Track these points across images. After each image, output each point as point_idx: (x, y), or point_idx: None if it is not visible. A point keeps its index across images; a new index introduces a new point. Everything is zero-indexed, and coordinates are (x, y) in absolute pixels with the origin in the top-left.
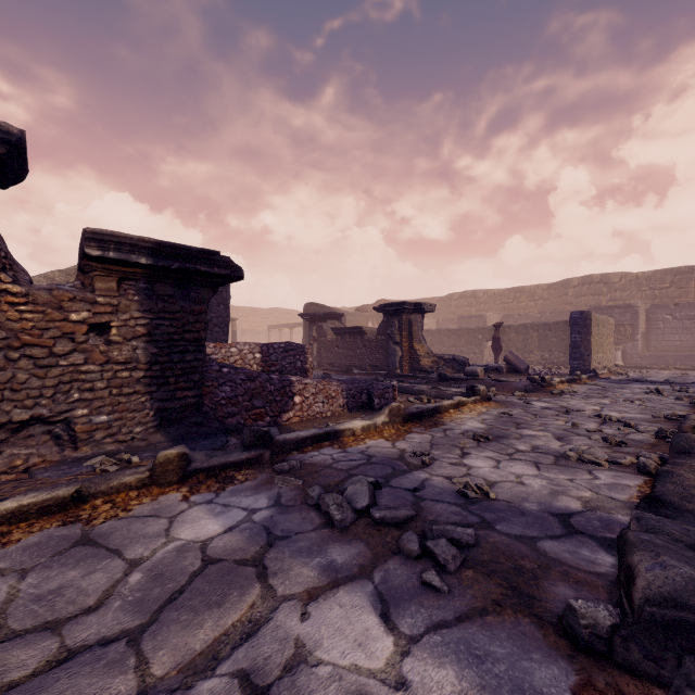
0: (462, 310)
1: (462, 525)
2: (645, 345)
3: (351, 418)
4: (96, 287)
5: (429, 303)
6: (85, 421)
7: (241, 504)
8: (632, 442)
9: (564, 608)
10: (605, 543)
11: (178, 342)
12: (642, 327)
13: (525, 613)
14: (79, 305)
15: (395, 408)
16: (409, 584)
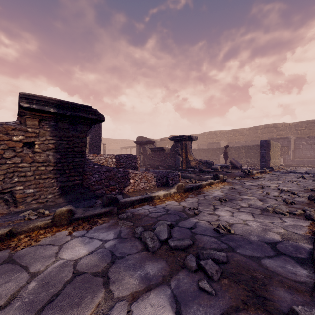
0: (209, 140)
1: (218, 249)
2: (294, 156)
3: (158, 190)
4: (27, 123)
5: (195, 136)
6: (21, 192)
7: (99, 237)
8: (297, 202)
9: (285, 307)
10: (299, 261)
11: (71, 152)
12: (292, 147)
13: (262, 309)
14: (18, 132)
15: (180, 185)
16: (192, 289)
